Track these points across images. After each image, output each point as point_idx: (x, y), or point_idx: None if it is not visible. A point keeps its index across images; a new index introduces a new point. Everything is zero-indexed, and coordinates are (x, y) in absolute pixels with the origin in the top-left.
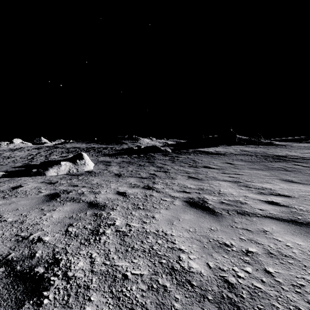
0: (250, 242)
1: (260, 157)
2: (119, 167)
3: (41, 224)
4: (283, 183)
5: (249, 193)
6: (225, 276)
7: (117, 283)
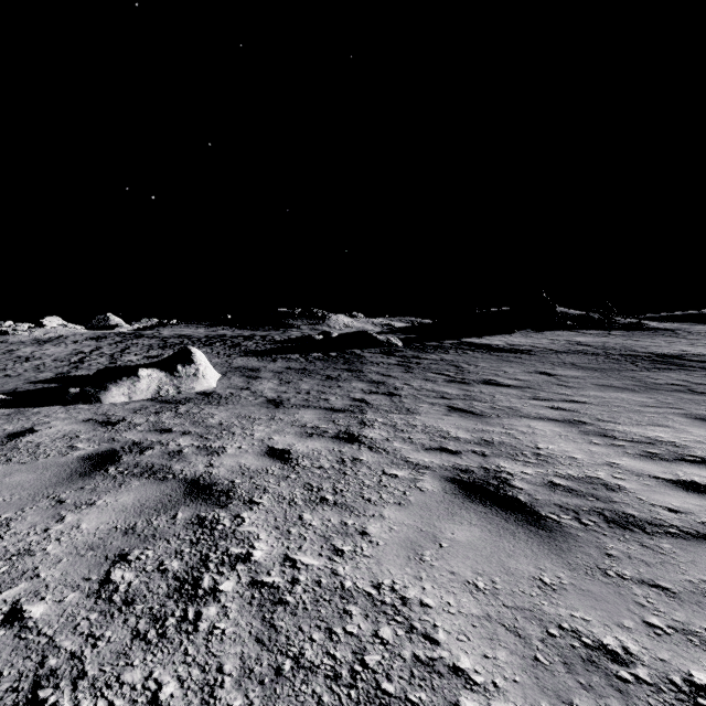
0: (688, 644)
1: (618, 359)
2: (280, 383)
3: (41, 552)
4: (699, 427)
5: (618, 454)
6: None
7: None
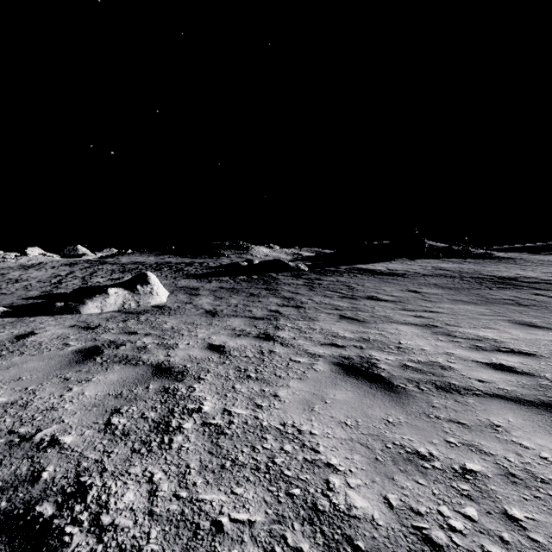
0: (468, 451)
1: (469, 280)
2: (214, 299)
3: (61, 408)
4: (517, 329)
5: (454, 347)
6: (425, 527)
7: (201, 542)
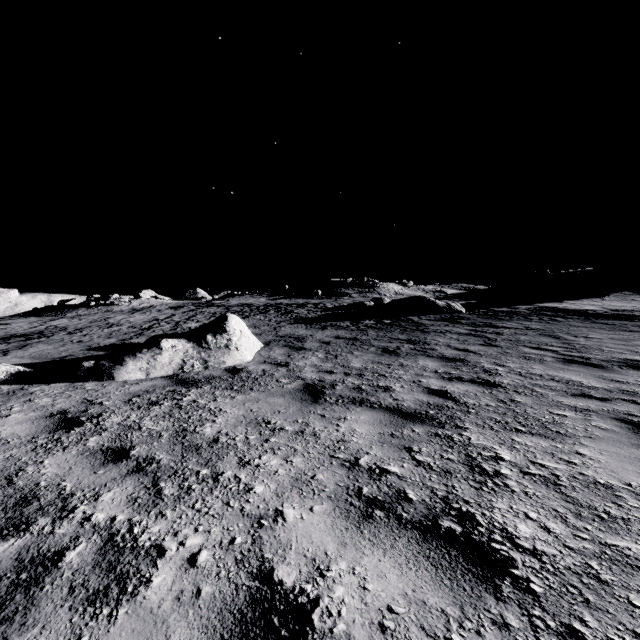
0: None
1: None
2: (325, 357)
3: None
4: None
5: None
6: None
7: None
